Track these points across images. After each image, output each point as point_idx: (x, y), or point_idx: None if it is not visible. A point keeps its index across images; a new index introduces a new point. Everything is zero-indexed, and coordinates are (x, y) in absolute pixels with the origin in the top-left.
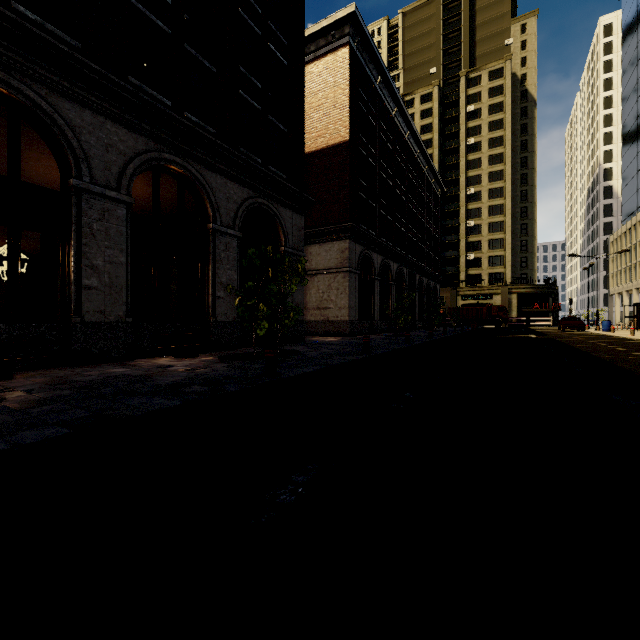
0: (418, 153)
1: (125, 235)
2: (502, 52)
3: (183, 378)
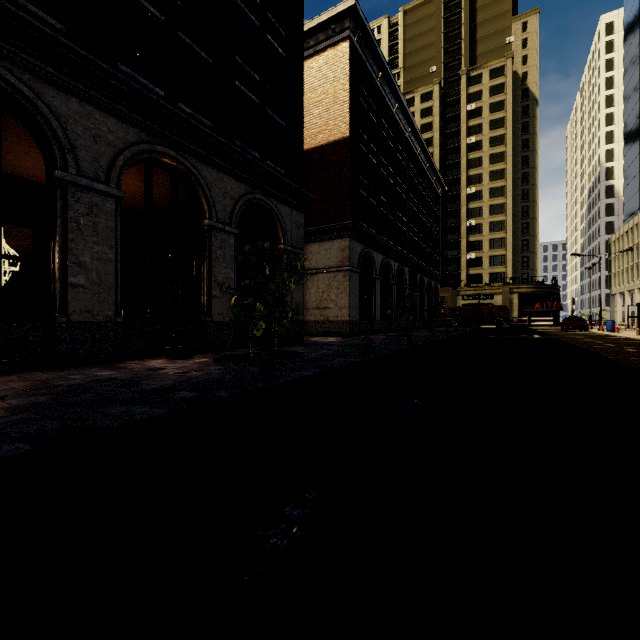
0: (419, 151)
1: (115, 231)
2: (503, 50)
3: (172, 382)
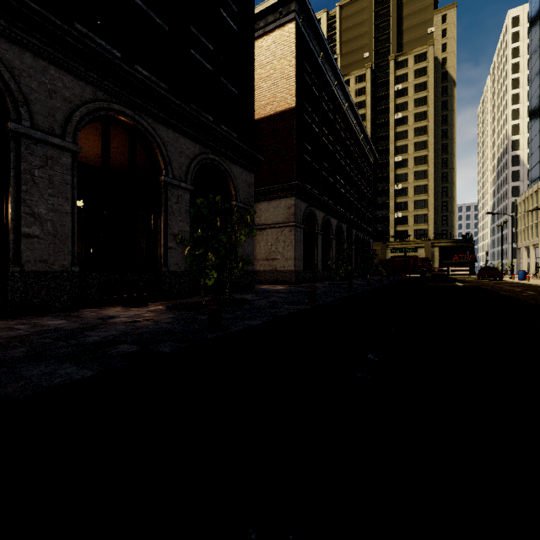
0: (355, 123)
1: (71, 183)
2: (426, 39)
3: (117, 333)
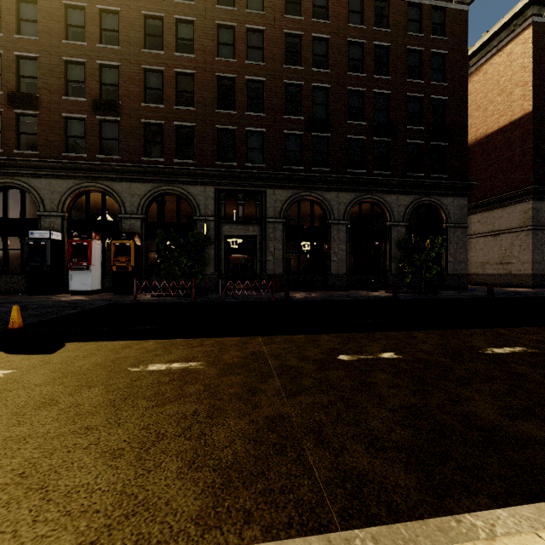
0: None
1: (346, 238)
2: None
3: (360, 296)
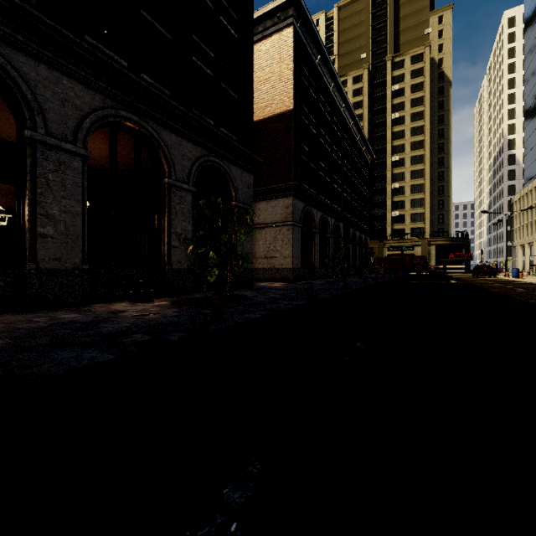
0: (352, 124)
1: (81, 186)
2: (422, 40)
3: (129, 325)
